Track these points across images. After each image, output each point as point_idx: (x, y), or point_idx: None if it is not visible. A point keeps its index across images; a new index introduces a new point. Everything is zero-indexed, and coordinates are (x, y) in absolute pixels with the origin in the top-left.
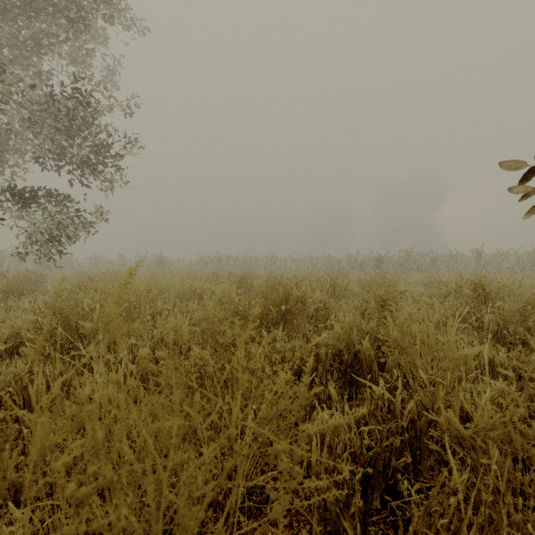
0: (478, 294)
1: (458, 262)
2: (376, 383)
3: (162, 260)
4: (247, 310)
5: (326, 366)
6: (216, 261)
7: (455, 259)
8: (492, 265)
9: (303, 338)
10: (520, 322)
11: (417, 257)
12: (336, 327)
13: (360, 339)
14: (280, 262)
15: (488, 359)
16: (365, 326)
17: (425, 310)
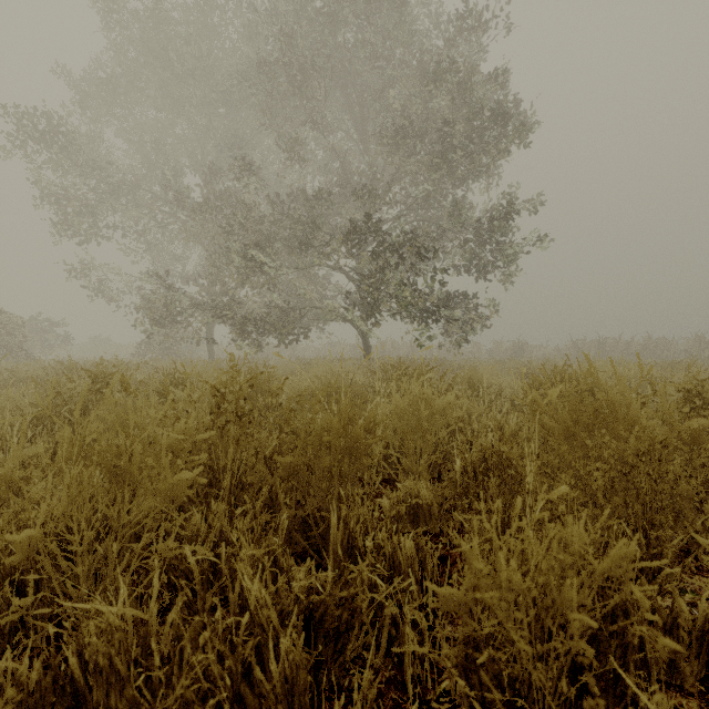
0: None
1: None
2: None
3: (521, 346)
4: None
5: None
6: (595, 346)
7: None
8: None
9: None
10: None
11: None
12: None
13: None
14: None
15: None
16: None
17: None
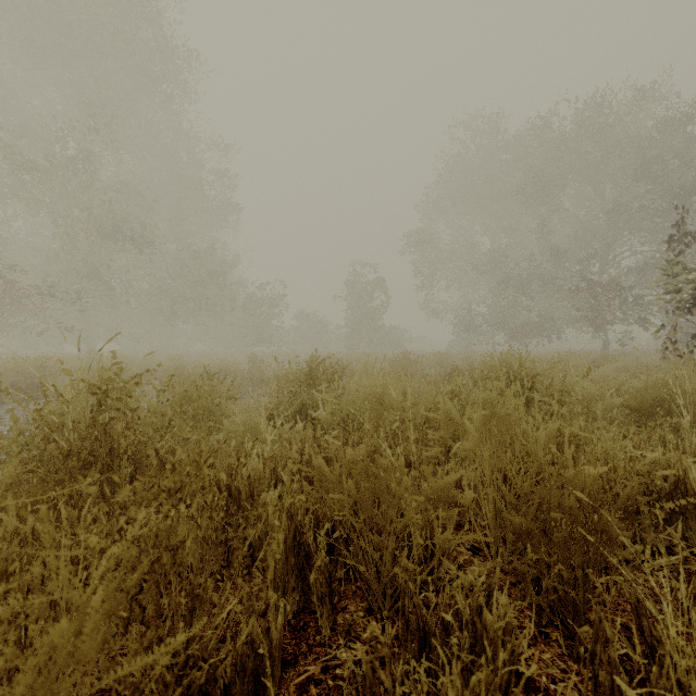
0: None
1: None
2: None
3: None
4: None
5: None
6: None
7: None
8: None
9: None
10: None
11: None
12: None
13: None
14: None
15: None
16: None
17: None
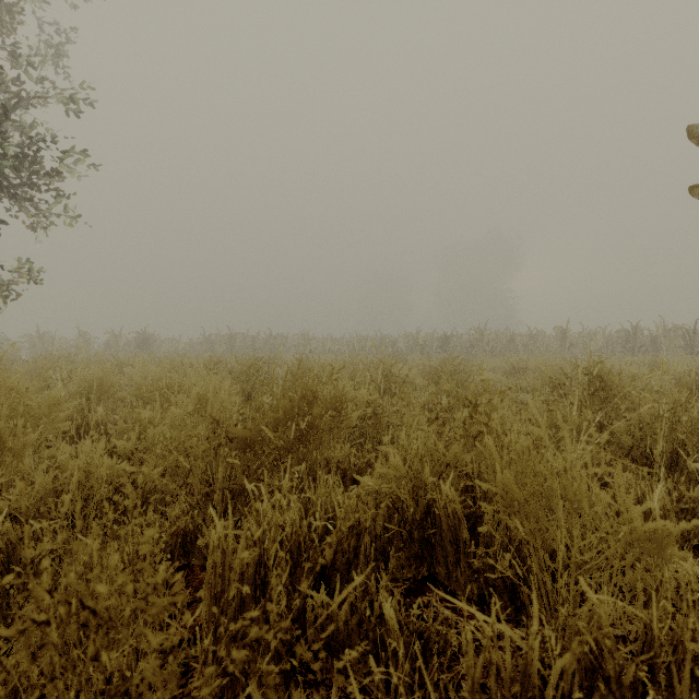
0: (595, 389)
1: (539, 343)
2: (466, 560)
3: (147, 339)
4: (230, 429)
5: (376, 529)
6: (227, 340)
7: (535, 339)
8: (578, 346)
9: (338, 469)
10: (668, 433)
11: (491, 336)
12: (394, 460)
13: (436, 477)
14: (317, 342)
15: (635, 499)
16: (444, 452)
17: (516, 411)
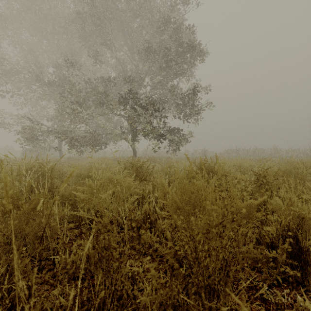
0: None
1: None
2: None
3: (205, 151)
4: None
5: None
6: (235, 151)
7: None
8: None
9: None
10: None
11: None
12: None
13: None
14: (281, 151)
15: None
16: None
17: None
